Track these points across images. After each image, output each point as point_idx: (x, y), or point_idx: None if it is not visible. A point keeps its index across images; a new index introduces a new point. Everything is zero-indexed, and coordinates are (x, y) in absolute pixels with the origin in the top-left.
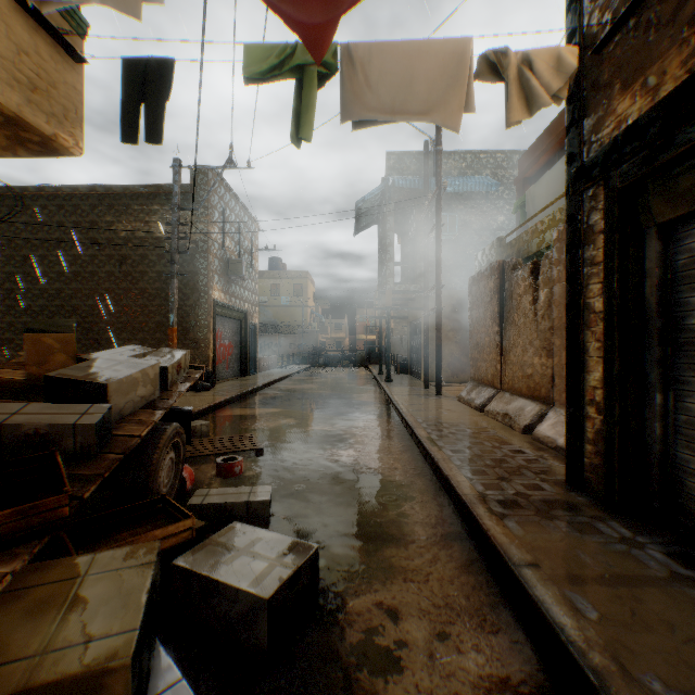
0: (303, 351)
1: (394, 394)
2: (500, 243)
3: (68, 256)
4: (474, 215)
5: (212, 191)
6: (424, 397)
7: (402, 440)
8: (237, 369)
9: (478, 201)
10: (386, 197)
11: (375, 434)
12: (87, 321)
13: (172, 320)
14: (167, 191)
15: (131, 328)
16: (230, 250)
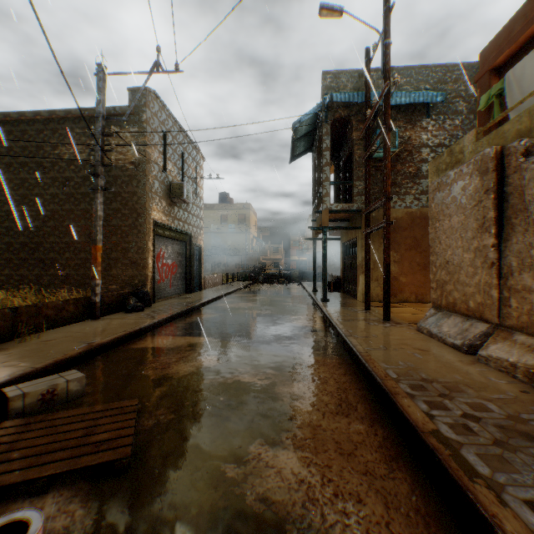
0: (246, 270)
1: (336, 319)
2: (474, 137)
3: (17, 180)
4: (413, 132)
5: (151, 114)
6: (372, 324)
7: (375, 417)
8: (181, 287)
9: (417, 117)
10: (322, 116)
11: (327, 398)
12: (33, 242)
13: (95, 238)
14: (107, 113)
15: (74, 248)
16: (173, 174)
